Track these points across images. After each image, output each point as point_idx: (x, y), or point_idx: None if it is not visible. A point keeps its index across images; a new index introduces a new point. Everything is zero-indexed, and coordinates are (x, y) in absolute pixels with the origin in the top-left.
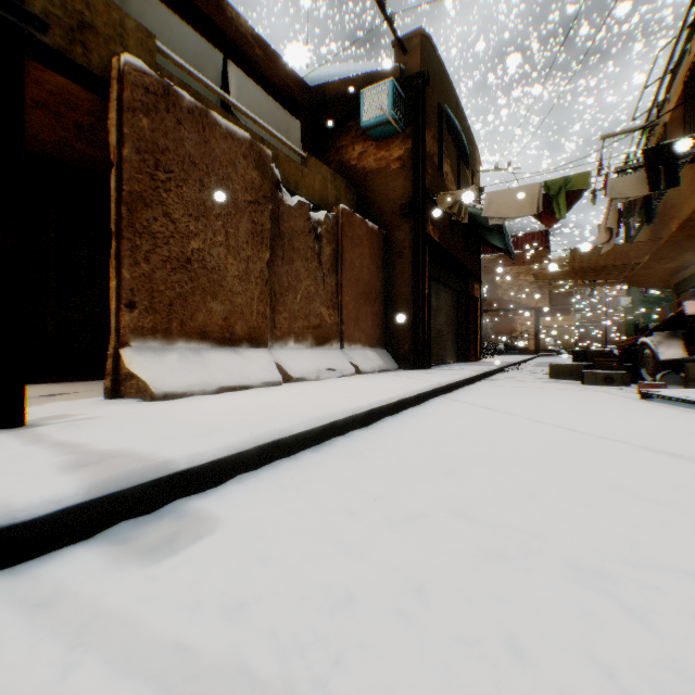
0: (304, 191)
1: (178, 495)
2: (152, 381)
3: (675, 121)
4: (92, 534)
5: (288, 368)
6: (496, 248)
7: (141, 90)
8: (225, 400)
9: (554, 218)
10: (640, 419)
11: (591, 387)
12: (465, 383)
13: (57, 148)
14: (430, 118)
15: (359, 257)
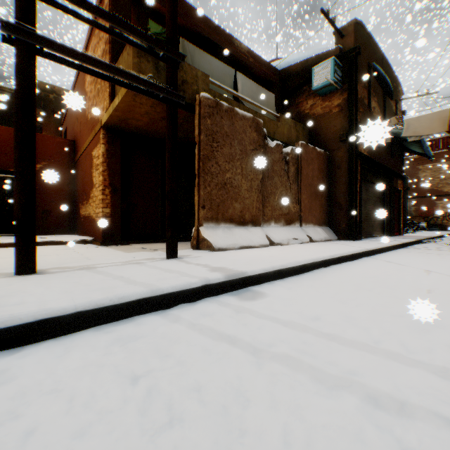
0: (278, 136)
1: (247, 285)
2: (213, 242)
3: None
4: (225, 293)
5: (272, 237)
6: (416, 153)
7: (207, 107)
8: (246, 252)
9: None
10: None
11: None
12: (386, 250)
13: (164, 134)
14: (360, 75)
15: (312, 171)
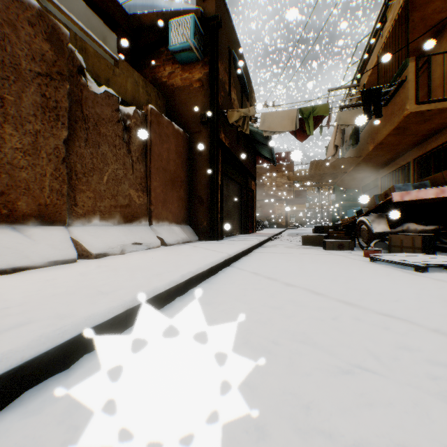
0: (116, 89)
1: None
2: None
3: (370, 83)
4: None
5: (88, 245)
6: (265, 158)
7: None
8: None
9: (305, 136)
10: (391, 285)
11: (331, 251)
12: (248, 252)
13: None
14: (222, 55)
15: (167, 151)
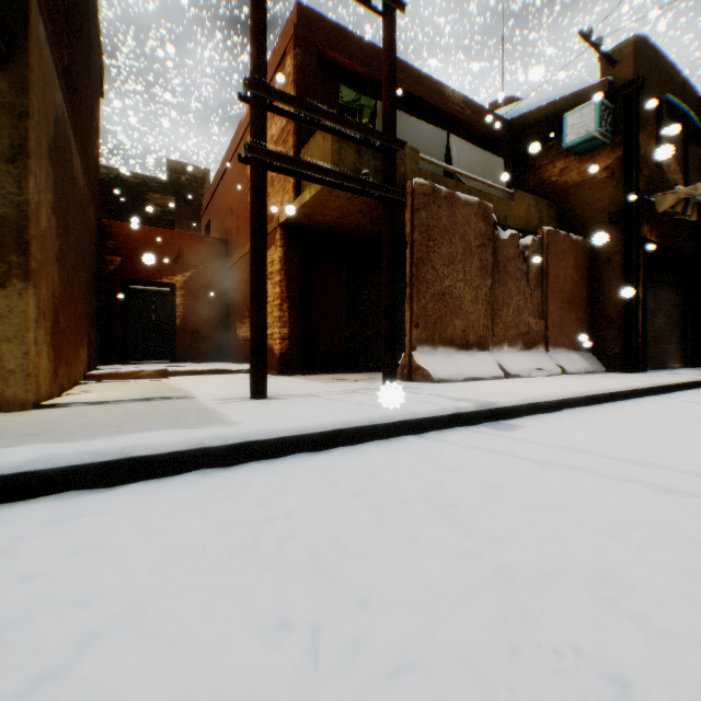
0: (511, 221)
1: (497, 418)
2: (432, 371)
3: None
4: (475, 424)
5: (506, 367)
6: None
7: (422, 196)
8: (477, 384)
9: None
10: None
11: None
12: (687, 386)
13: (354, 229)
14: (644, 118)
15: (563, 270)
